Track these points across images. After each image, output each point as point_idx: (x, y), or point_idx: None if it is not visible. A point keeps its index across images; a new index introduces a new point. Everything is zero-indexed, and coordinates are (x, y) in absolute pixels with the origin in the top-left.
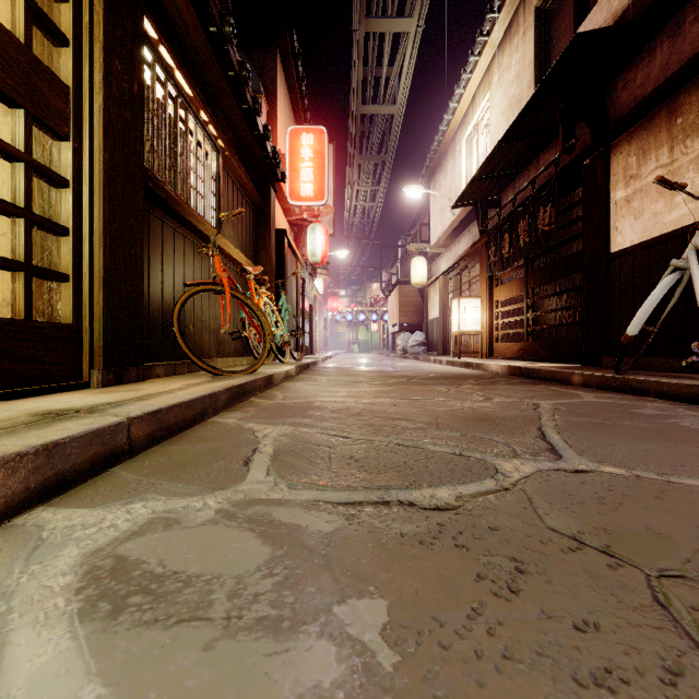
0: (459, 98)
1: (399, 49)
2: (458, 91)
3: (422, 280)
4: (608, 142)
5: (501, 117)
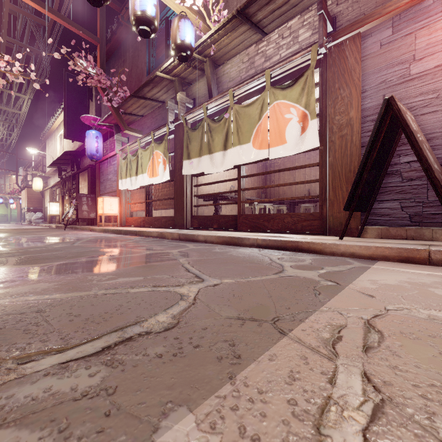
0: (54, 121)
1: (21, 98)
2: (53, 119)
3: (39, 188)
4: (78, 173)
5: (66, 142)
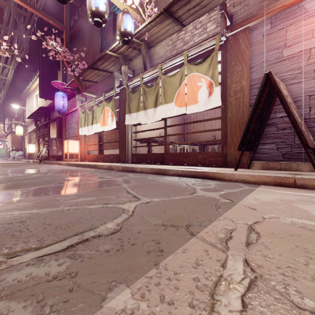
0: (32, 85)
1: (7, 67)
2: (30, 84)
3: (21, 134)
4: (50, 123)
5: (41, 100)
